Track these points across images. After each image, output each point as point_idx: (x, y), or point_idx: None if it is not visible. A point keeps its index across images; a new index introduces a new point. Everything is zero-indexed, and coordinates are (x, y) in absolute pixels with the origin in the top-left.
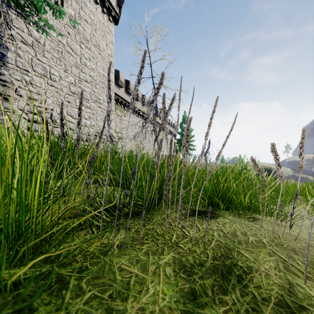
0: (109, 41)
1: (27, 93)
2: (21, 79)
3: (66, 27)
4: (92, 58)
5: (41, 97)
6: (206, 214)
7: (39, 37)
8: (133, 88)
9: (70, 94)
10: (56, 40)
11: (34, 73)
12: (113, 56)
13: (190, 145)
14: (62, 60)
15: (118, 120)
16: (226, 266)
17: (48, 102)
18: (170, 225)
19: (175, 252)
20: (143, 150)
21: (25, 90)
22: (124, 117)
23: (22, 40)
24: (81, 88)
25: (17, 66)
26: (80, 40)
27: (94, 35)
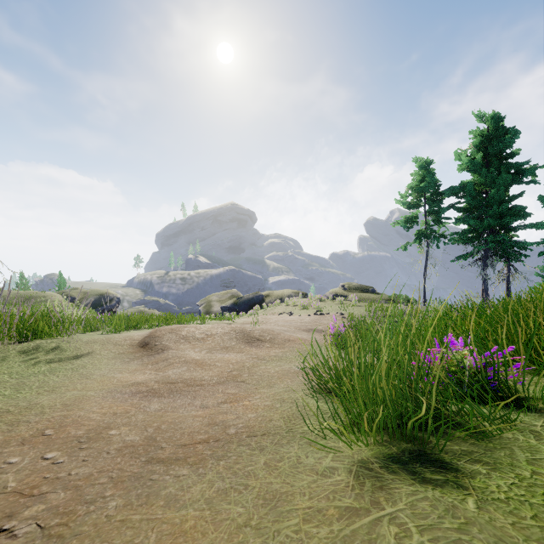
0: None
1: None
2: None
3: None
4: None
5: None
6: (24, 342)
7: None
8: None
9: None
10: None
11: None
12: None
13: None
14: None
15: None
16: (38, 348)
17: None
18: (4, 348)
19: (15, 350)
20: None
21: None
22: None
23: None
24: None
25: None
26: None
27: None
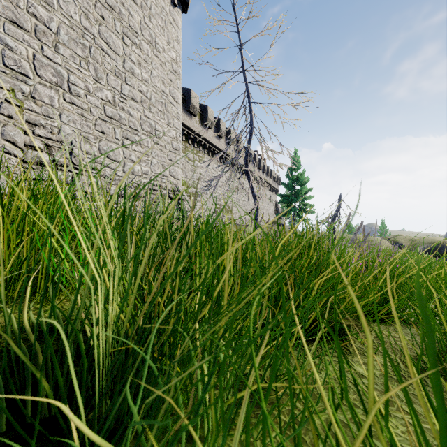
0: (173, 37)
1: (24, 115)
2: (13, 88)
3: (98, 7)
4: (145, 63)
5: (53, 122)
6: None
7: (48, 18)
8: (212, 117)
9: (106, 120)
10: (80, 28)
11: (39, 81)
12: (179, 62)
13: (304, 205)
14: (91, 62)
15: (189, 167)
16: None
17: (65, 131)
18: None
19: None
20: (227, 214)
21: (20, 108)
22: (198, 162)
23: (16, 21)
24: (124, 110)
25: (5, 65)
26: (122, 32)
27: (148, 25)
